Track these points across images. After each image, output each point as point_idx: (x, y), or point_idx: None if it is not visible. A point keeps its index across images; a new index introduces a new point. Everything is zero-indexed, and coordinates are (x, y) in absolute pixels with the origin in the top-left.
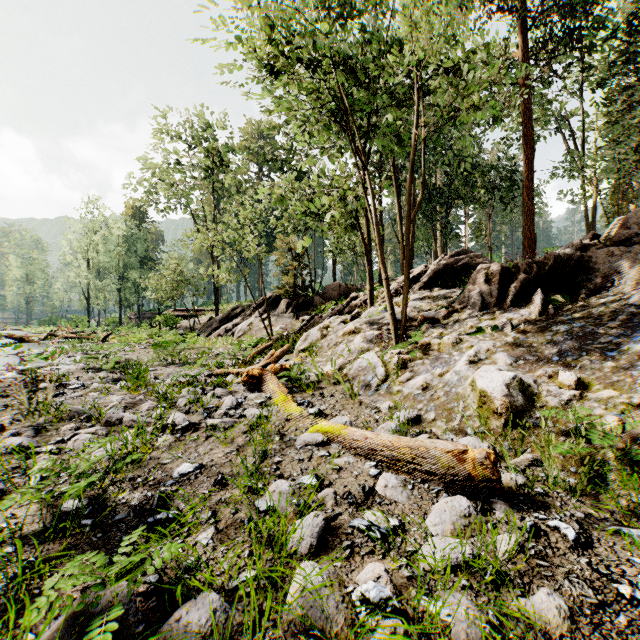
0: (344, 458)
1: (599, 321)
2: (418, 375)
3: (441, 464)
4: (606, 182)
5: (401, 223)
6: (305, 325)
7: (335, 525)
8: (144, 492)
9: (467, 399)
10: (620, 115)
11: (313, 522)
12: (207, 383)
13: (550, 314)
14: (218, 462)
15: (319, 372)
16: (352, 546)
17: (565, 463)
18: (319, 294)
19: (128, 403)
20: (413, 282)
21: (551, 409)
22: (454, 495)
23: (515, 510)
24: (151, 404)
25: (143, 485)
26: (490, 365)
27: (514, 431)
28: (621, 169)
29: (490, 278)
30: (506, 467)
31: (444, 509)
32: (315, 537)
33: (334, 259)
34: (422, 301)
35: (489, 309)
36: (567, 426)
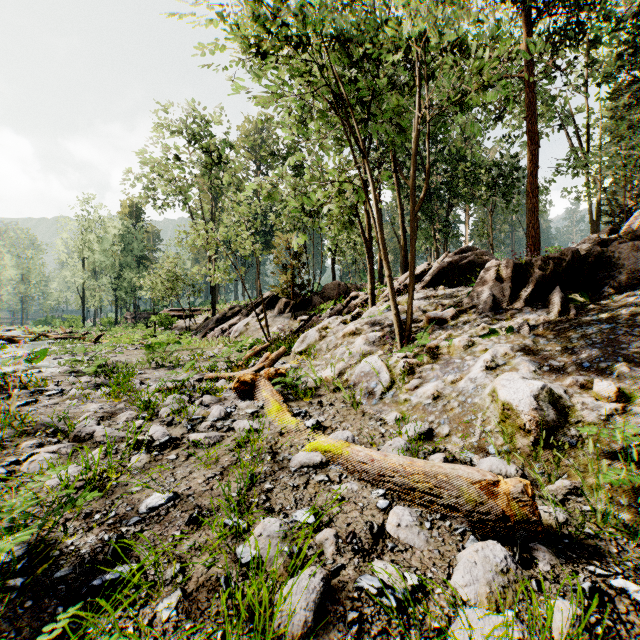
0: (346, 485)
1: (631, 322)
2: (427, 382)
3: (464, 495)
4: (613, 178)
5: (402, 220)
6: (303, 325)
7: (337, 584)
8: (100, 534)
9: (487, 411)
10: (628, 109)
11: (308, 585)
12: (196, 389)
13: (572, 314)
14: (197, 490)
15: (317, 377)
16: (360, 620)
17: (612, 493)
18: (318, 293)
19: (106, 413)
20: (416, 281)
21: (587, 425)
22: (483, 537)
23: (562, 560)
24: (130, 414)
25: (101, 524)
26: (512, 372)
27: (545, 451)
28: (628, 165)
29: (501, 275)
30: (540, 497)
31: (475, 561)
32: (311, 608)
33: (333, 258)
34: (427, 300)
35: (501, 309)
36: (609, 446)
